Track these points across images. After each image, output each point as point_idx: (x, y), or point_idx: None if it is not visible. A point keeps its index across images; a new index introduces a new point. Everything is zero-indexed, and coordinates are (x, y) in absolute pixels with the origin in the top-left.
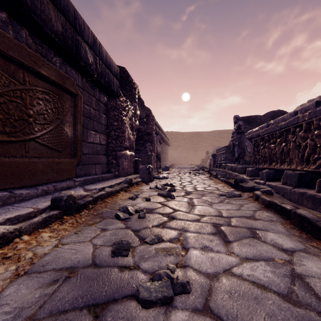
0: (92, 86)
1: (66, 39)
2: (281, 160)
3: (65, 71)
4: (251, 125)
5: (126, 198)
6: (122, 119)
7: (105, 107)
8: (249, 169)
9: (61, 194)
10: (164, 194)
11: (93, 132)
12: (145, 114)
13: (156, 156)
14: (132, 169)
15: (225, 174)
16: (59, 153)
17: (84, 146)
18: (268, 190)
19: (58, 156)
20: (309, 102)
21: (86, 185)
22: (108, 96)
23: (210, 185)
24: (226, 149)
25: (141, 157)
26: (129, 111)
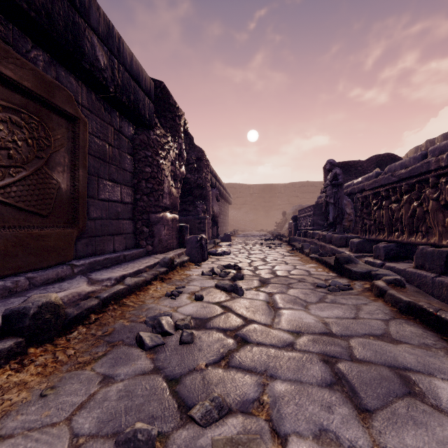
0: (108, 108)
1: (54, 18)
2: (410, 229)
3: (57, 77)
4: (348, 174)
5: (162, 294)
6: (159, 163)
7: (130, 142)
8: (354, 240)
9: (28, 302)
10: (226, 286)
11: (110, 183)
12: (196, 157)
13: (211, 219)
14: (175, 240)
15: (317, 247)
16: (43, 219)
17: (93, 205)
18: (396, 280)
19: (41, 224)
20: (427, 142)
21: (94, 272)
22: (136, 125)
23: (296, 267)
24: (314, 210)
25: (190, 221)
26: (170, 150)
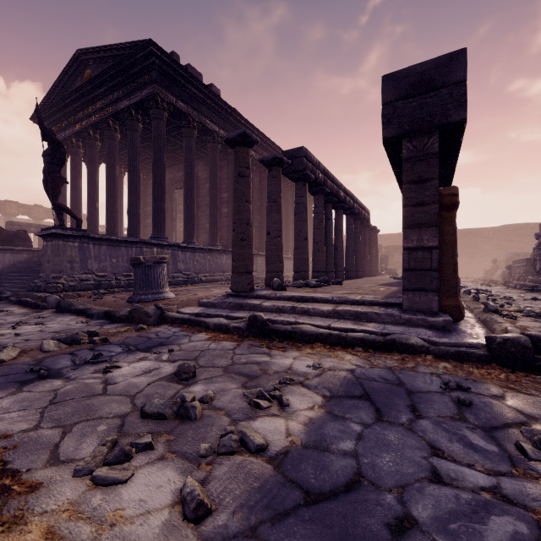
0: None
1: None
2: None
3: None
4: None
5: None
6: None
7: None
8: None
9: None
10: (485, 290)
11: None
12: None
13: None
14: None
15: (524, 284)
16: None
17: None
18: None
19: None
20: None
21: None
22: None
23: (511, 291)
24: (526, 262)
25: None
26: None
